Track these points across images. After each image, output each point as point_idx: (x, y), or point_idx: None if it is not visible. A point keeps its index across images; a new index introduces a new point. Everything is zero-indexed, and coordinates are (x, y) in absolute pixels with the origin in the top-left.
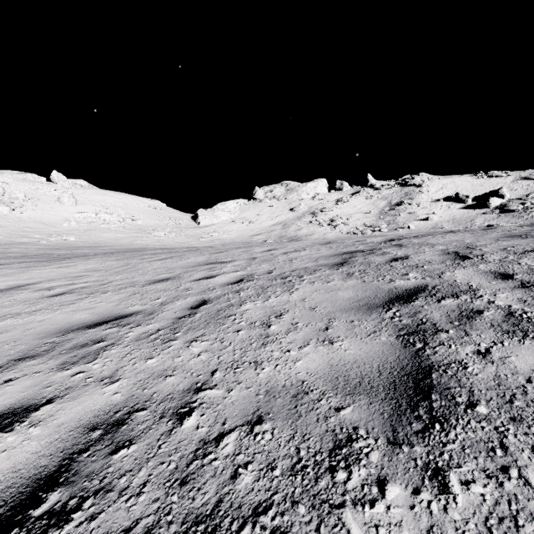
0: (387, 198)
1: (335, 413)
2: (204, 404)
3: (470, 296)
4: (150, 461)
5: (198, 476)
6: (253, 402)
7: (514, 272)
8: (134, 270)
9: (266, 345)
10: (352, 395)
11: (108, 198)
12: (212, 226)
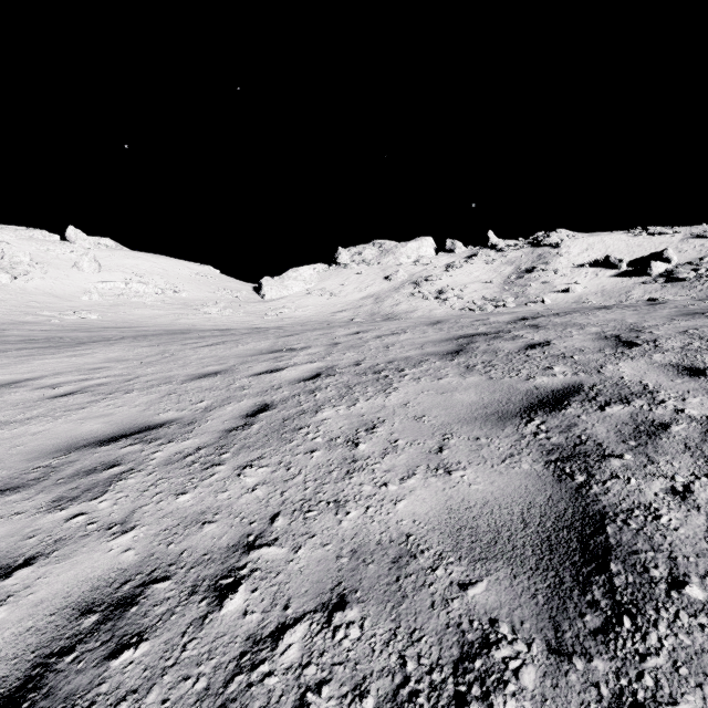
0: (514, 263)
1: (460, 592)
2: (256, 571)
3: (646, 401)
4: (167, 674)
5: (242, 707)
6: (331, 570)
7: (705, 365)
8: (172, 360)
9: (352, 474)
10: (485, 562)
11: (143, 263)
12: (281, 300)
